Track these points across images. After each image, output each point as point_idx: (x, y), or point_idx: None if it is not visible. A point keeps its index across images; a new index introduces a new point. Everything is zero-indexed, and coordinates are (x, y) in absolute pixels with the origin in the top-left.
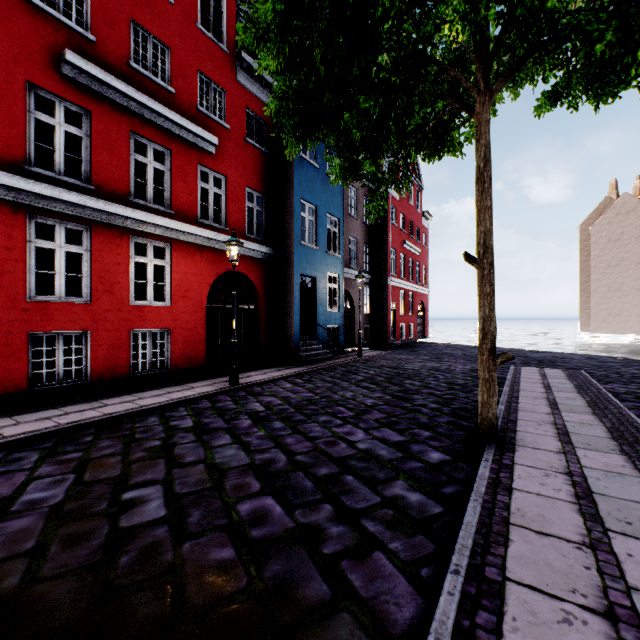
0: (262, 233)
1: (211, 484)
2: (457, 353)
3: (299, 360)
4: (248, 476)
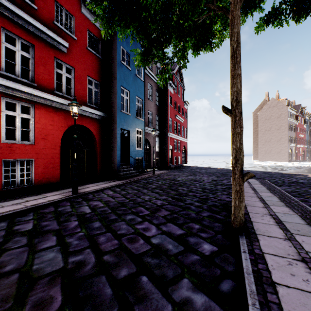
0: (98, 104)
1: (13, 302)
2: (202, 171)
3: (119, 176)
4: (54, 286)
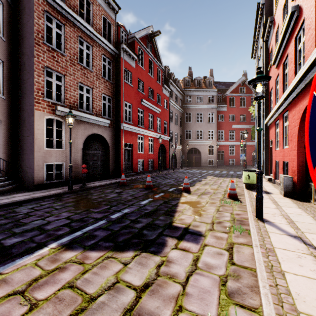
0: None
1: None
2: None
3: None
4: None
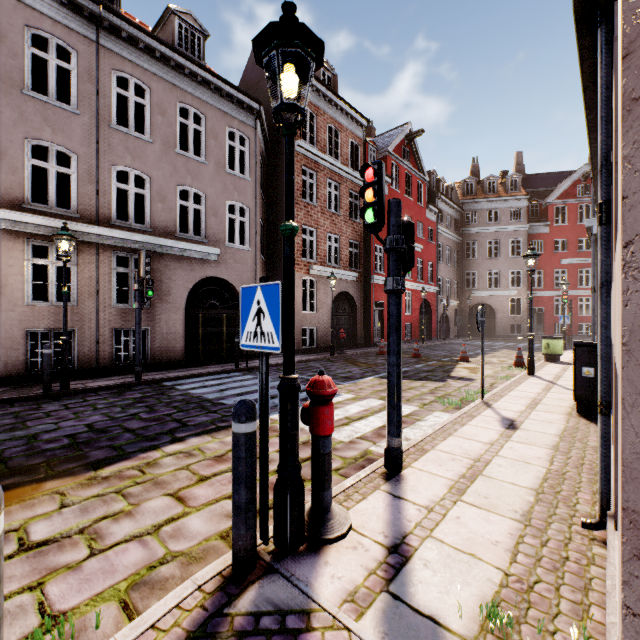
0: None
1: None
2: None
3: None
4: None
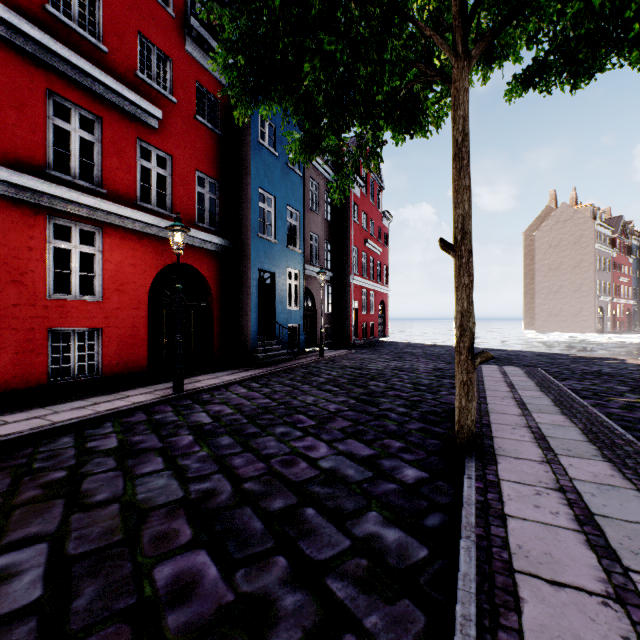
0: (215, 223)
1: (122, 535)
2: (418, 352)
3: (256, 362)
4: (177, 518)
